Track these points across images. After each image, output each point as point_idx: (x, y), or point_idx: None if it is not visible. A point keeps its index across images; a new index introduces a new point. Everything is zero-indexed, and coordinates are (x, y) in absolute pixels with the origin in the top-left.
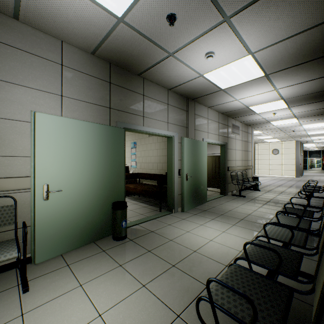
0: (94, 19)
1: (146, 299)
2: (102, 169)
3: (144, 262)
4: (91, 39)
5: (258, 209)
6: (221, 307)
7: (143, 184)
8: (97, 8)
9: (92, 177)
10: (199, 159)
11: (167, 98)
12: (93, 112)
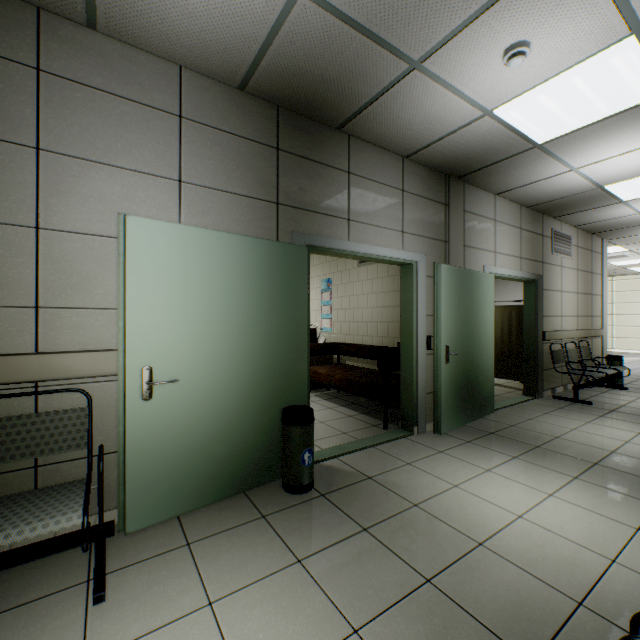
0: None
1: None
2: (260, 336)
3: (353, 559)
4: (237, 53)
5: (635, 438)
6: None
7: (346, 366)
8: None
9: (240, 352)
10: (476, 314)
11: (401, 177)
12: (242, 214)
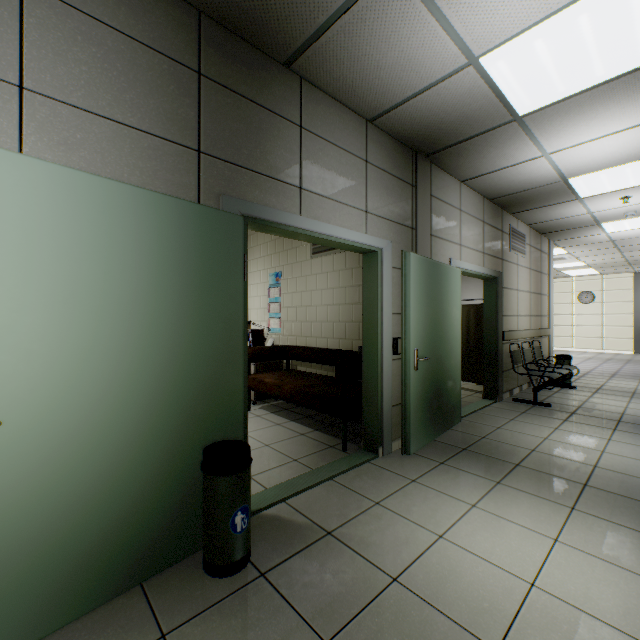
0: None
1: None
2: (167, 343)
3: None
4: None
5: (608, 446)
6: None
7: (298, 372)
8: None
9: (131, 369)
10: (444, 312)
11: (364, 145)
12: (141, 158)
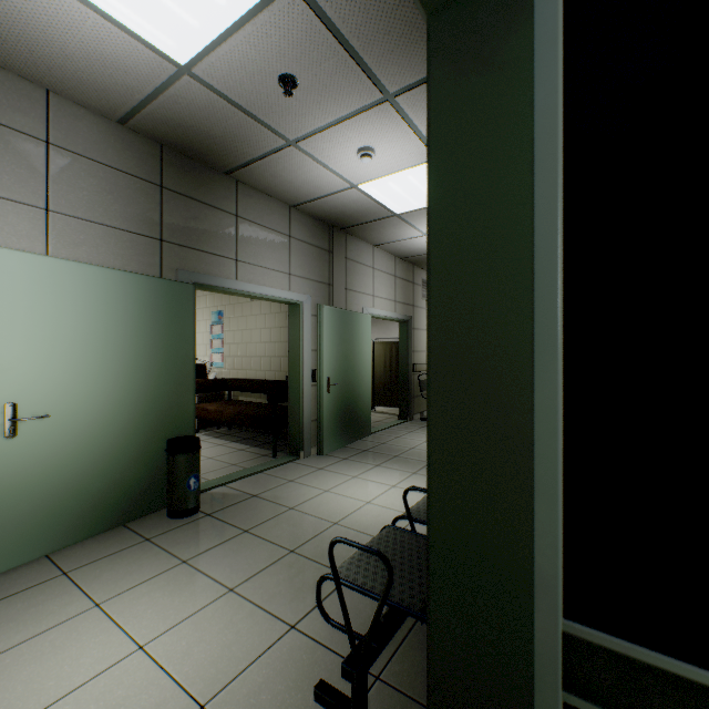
0: (127, 62)
1: (235, 611)
2: (143, 371)
3: (233, 551)
4: (118, 96)
5: None
6: (352, 583)
7: (239, 401)
8: (134, 43)
9: (120, 387)
10: (355, 349)
11: (288, 224)
12: (122, 248)
